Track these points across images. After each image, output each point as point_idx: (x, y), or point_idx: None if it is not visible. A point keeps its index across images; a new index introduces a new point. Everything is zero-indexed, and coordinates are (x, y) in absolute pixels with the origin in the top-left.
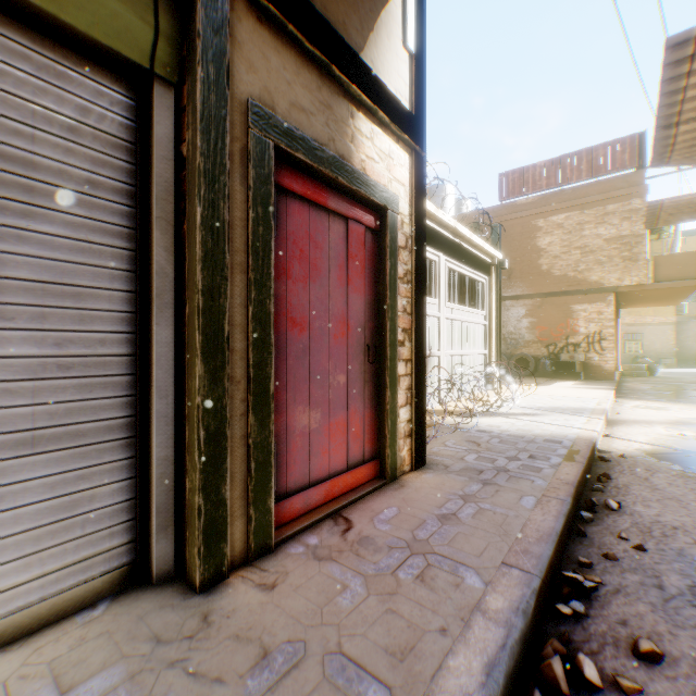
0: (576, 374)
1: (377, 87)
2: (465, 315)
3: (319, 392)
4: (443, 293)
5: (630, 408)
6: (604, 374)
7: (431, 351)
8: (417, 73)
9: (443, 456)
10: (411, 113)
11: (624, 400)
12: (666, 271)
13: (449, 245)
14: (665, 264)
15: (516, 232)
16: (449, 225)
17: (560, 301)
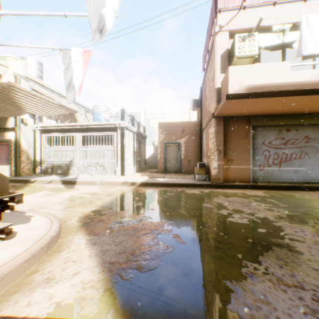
0: (195, 176)
1: (6, 129)
2: (96, 148)
3: (3, 163)
4: (79, 143)
5: (103, 186)
6: (211, 178)
7: (72, 160)
8: (16, 120)
9: (22, 176)
10: (13, 127)
11: (129, 186)
12: (222, 93)
13: (81, 129)
14: (222, 88)
15: (204, 88)
16: (75, 125)
17: (207, 128)
